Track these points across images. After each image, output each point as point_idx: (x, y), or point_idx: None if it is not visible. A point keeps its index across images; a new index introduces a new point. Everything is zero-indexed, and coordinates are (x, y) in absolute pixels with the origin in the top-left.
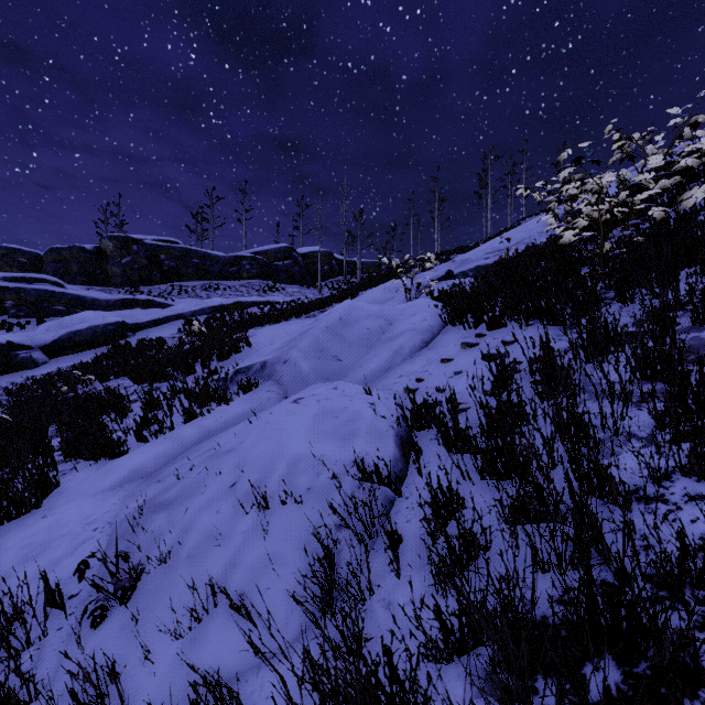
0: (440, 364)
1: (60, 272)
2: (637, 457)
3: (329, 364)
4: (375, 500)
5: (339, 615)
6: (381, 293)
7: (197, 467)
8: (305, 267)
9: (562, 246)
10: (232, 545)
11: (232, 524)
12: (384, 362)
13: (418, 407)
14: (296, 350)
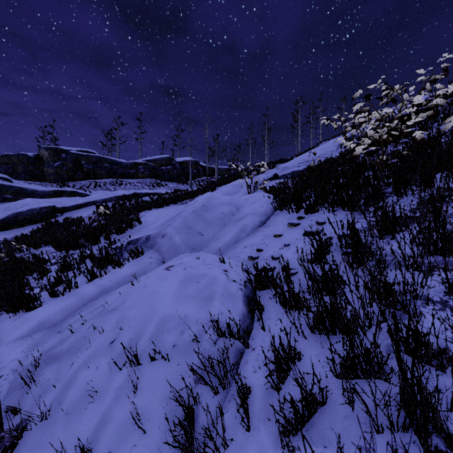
0: (273, 238)
1: (9, 171)
2: (451, 327)
3: (195, 237)
4: (228, 357)
5: None
6: (231, 188)
7: (88, 322)
8: (181, 170)
9: (355, 156)
10: (105, 402)
11: (108, 381)
12: (234, 237)
13: (260, 272)
14: (171, 228)
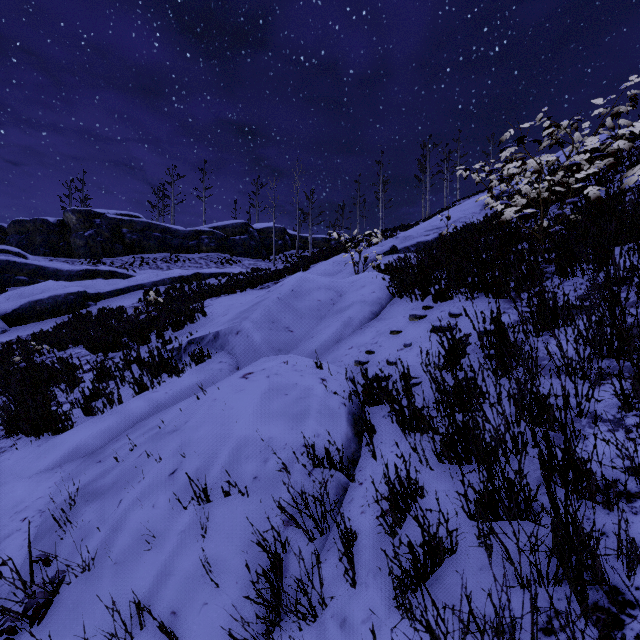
0: (389, 335)
1: (23, 243)
2: (621, 451)
3: (281, 335)
4: (327, 492)
5: (287, 635)
6: (331, 266)
7: (139, 448)
8: (261, 241)
9: (503, 222)
10: (166, 549)
11: (168, 522)
12: (335, 334)
13: (370, 382)
14: (249, 321)
